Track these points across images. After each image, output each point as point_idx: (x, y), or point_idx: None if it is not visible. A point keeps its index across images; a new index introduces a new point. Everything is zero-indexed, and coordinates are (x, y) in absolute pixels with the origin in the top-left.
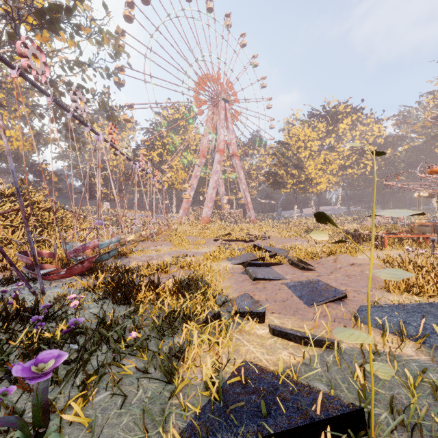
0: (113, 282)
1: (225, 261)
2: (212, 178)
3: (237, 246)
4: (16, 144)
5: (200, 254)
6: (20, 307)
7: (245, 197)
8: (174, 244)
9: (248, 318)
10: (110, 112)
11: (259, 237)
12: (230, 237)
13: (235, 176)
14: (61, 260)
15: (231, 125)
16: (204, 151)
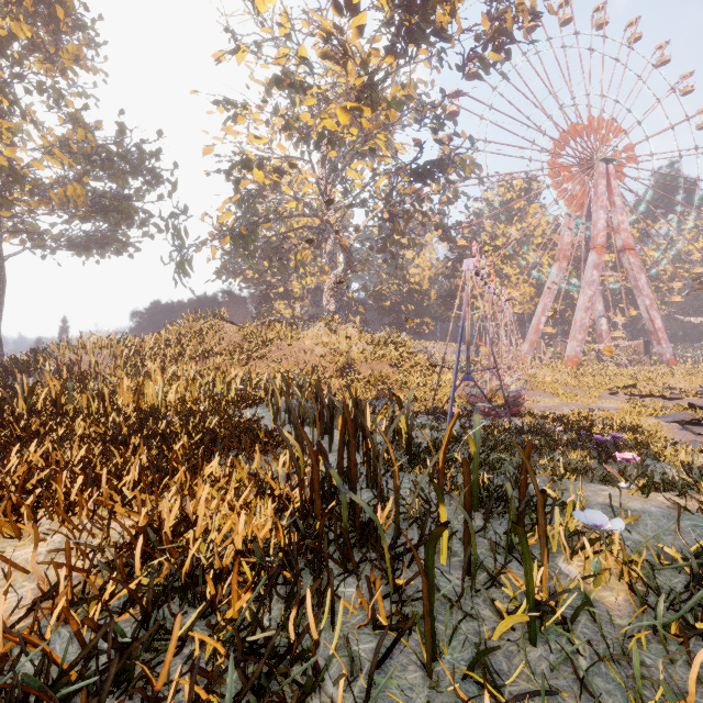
0: (557, 422)
1: (649, 419)
2: (583, 293)
3: (655, 403)
4: None
5: (606, 409)
6: (531, 426)
7: (649, 320)
8: (557, 396)
9: (700, 452)
10: (444, 231)
11: (692, 393)
12: (635, 391)
13: (626, 283)
14: (467, 403)
15: (619, 199)
16: (564, 250)
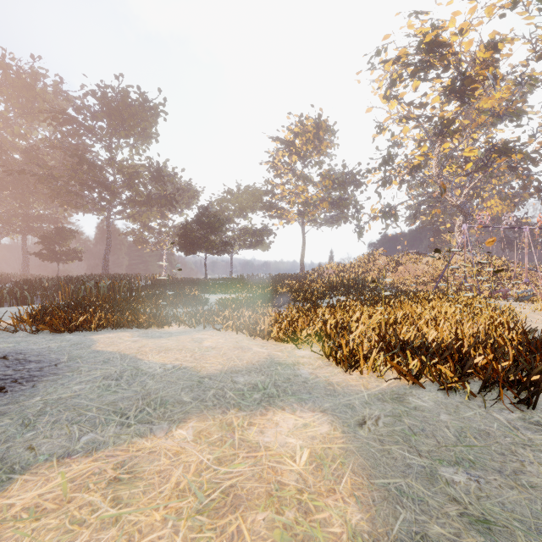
0: None
1: None
2: None
3: None
4: (495, 210)
5: None
6: None
7: None
8: None
9: None
10: None
11: None
12: None
13: None
14: None
15: None
16: None
